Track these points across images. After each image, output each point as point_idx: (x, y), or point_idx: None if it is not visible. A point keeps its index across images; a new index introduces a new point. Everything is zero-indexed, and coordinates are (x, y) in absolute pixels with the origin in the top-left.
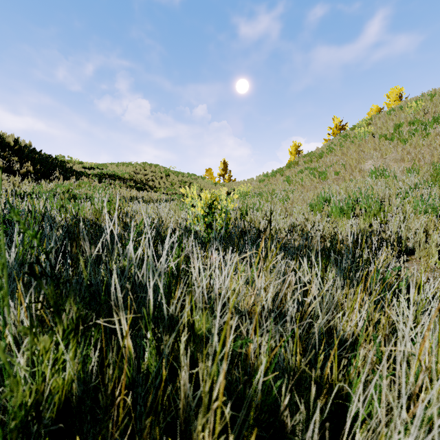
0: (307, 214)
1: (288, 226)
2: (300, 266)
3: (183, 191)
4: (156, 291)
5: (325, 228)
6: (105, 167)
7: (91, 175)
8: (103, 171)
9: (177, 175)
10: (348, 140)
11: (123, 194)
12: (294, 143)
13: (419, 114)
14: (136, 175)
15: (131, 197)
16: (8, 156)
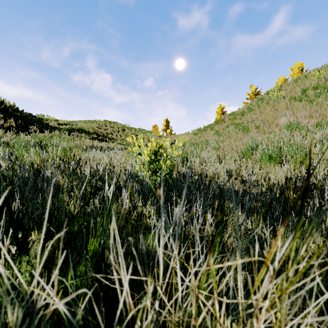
0: (239, 160)
1: (224, 171)
2: (297, 250)
3: (129, 139)
4: None
5: (258, 173)
6: (75, 123)
7: (62, 129)
8: (73, 126)
9: (130, 130)
10: (264, 102)
11: (87, 144)
12: (220, 105)
13: (321, 81)
14: (99, 130)
15: (93, 146)
16: None
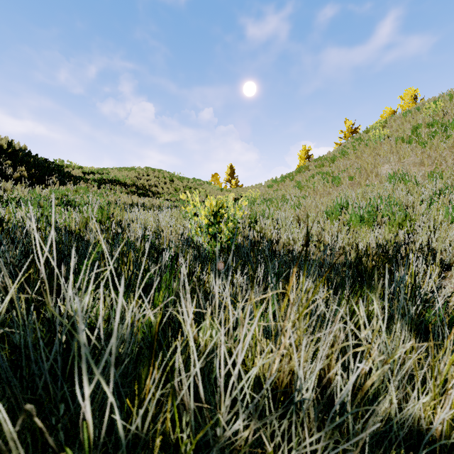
0: (323, 222)
1: (303, 236)
2: (339, 302)
3: (183, 197)
4: (117, 367)
5: (344, 239)
6: (106, 172)
7: (90, 180)
8: (103, 176)
9: (181, 180)
10: (362, 143)
11: (123, 200)
12: (304, 147)
13: (438, 115)
14: (138, 180)
15: (132, 204)
16: (1, 160)
